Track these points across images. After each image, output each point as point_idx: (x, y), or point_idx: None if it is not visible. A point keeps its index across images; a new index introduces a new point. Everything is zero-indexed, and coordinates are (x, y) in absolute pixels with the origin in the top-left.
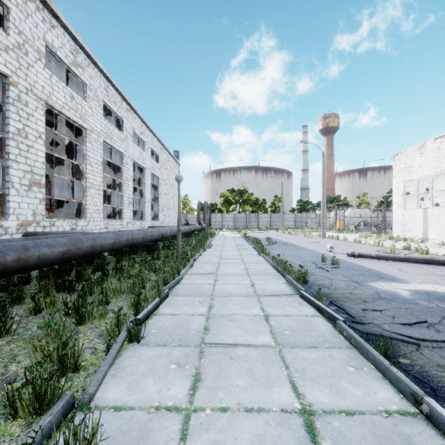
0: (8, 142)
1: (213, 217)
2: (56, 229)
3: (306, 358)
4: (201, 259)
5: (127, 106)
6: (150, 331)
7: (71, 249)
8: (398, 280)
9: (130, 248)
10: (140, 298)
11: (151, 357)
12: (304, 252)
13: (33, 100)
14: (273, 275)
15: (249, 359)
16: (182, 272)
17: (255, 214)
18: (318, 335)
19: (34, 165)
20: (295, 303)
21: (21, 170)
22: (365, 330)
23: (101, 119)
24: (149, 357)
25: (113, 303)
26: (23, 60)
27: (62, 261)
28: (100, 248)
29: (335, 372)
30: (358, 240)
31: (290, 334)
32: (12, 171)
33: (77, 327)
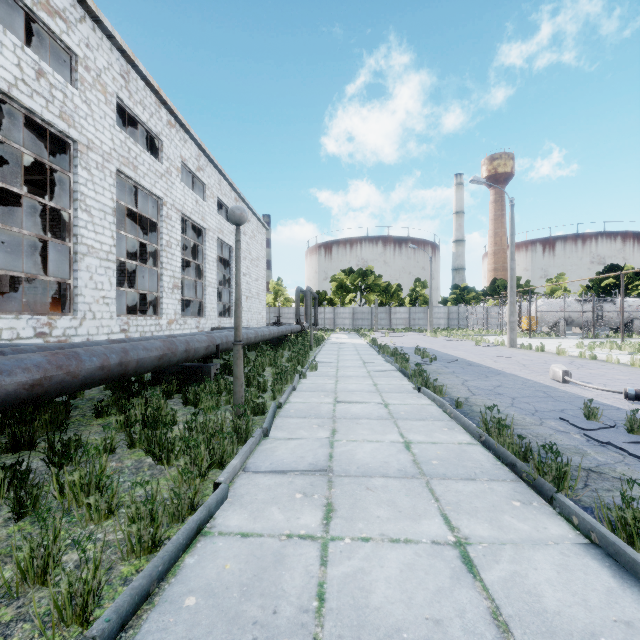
0: None
1: (320, 313)
2: None
3: None
4: (295, 401)
5: (170, 116)
6: None
7: None
8: None
9: (153, 373)
10: None
11: None
12: (508, 381)
13: None
14: (500, 481)
15: None
16: (228, 469)
17: (385, 307)
18: None
19: None
20: None
21: None
22: None
23: (113, 129)
24: None
25: None
26: None
27: None
28: None
29: None
30: (590, 354)
31: None
32: None
33: None
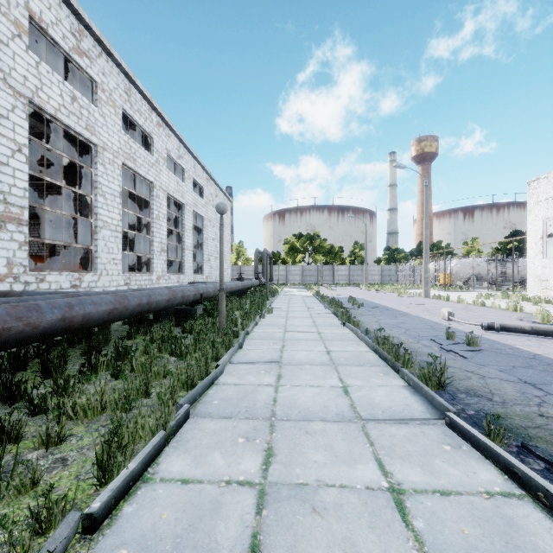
0: None
1: (274, 270)
2: (47, 286)
3: None
4: (257, 331)
5: (158, 118)
6: None
7: (12, 327)
8: None
9: (155, 314)
10: (121, 435)
11: None
12: (409, 320)
13: (7, 95)
14: (376, 366)
15: None
16: (223, 359)
17: (329, 266)
18: None
19: (9, 191)
20: (445, 445)
21: None
22: None
23: (120, 133)
24: None
25: (76, 437)
26: None
27: None
28: (82, 321)
29: None
30: (480, 302)
31: None
32: None
33: None
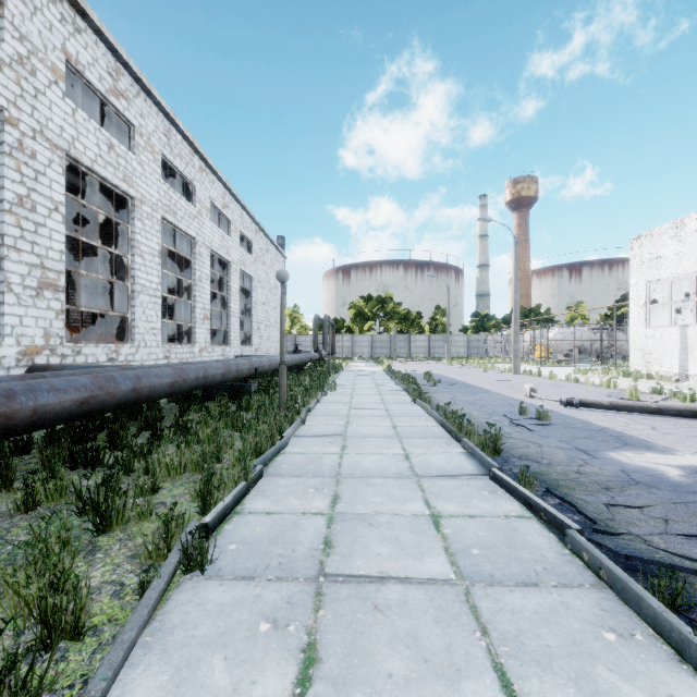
0: (2, 216)
1: (338, 341)
2: (84, 359)
3: (520, 610)
4: (320, 408)
5: (201, 162)
6: (226, 547)
7: (97, 396)
8: (656, 448)
9: (204, 391)
10: (211, 482)
11: (223, 604)
12: (488, 397)
13: (44, 149)
14: (440, 438)
15: (409, 612)
16: (287, 432)
17: (405, 335)
18: (535, 558)
19: (46, 255)
20: (484, 491)
21: (24, 263)
22: (622, 550)
23: (159, 182)
24: (219, 605)
25: (166, 490)
26: (28, 82)
27: (79, 415)
28: (149, 393)
29: (580, 643)
30: (573, 378)
31: (482, 555)
32: (9, 264)
33: (96, 539)
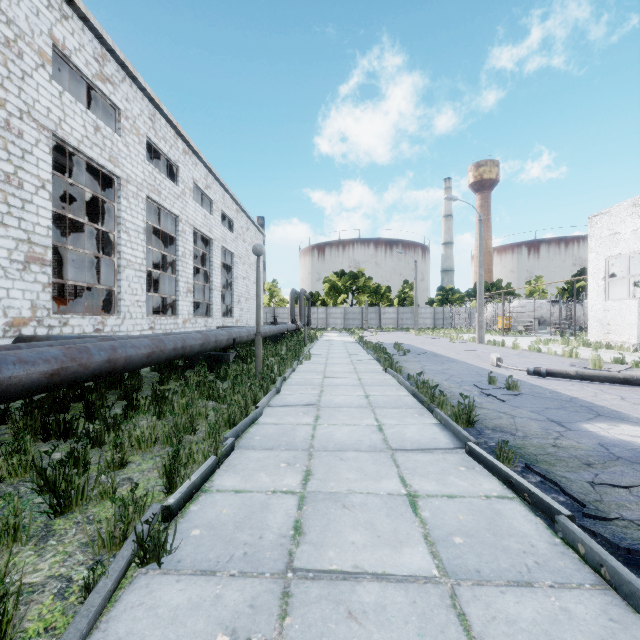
0: None
1: (313, 313)
2: (70, 330)
3: (515, 619)
4: (295, 377)
5: (184, 145)
6: (189, 532)
7: (68, 367)
8: (630, 419)
9: (185, 360)
10: (179, 458)
11: (178, 607)
12: (456, 366)
13: (31, 129)
14: (413, 408)
15: (388, 621)
16: (261, 402)
17: (375, 308)
18: (524, 549)
19: (33, 230)
20: (461, 467)
21: (11, 238)
22: (621, 541)
23: (144, 163)
24: (173, 609)
25: (135, 464)
26: (15, 65)
27: (49, 387)
28: (125, 363)
29: None
30: (536, 348)
31: (465, 544)
32: None
33: (52, 521)
